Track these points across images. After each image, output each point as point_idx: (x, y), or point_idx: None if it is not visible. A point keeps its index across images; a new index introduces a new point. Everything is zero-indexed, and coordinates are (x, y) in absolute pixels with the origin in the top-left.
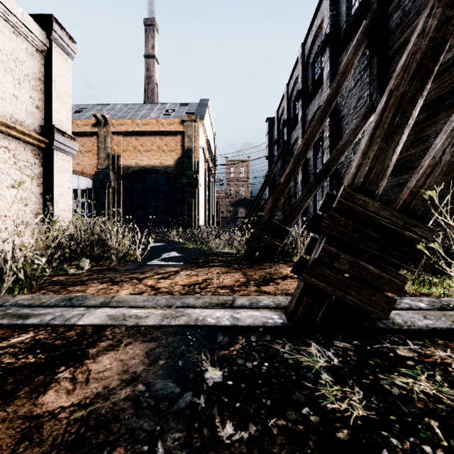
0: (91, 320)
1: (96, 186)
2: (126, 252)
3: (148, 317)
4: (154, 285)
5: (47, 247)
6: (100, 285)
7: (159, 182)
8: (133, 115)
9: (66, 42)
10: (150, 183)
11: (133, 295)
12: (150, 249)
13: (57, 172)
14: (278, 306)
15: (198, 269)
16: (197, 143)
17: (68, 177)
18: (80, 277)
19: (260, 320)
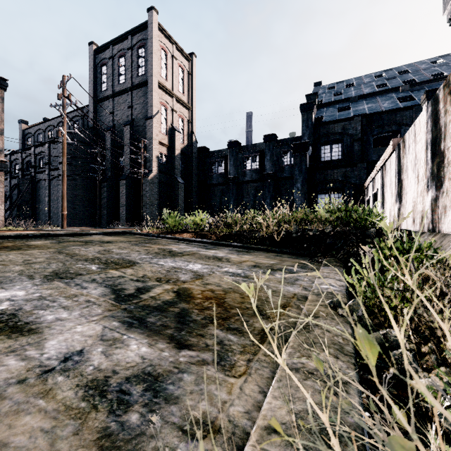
0: None
1: None
2: None
3: None
4: None
5: None
6: None
7: None
8: None
9: None
10: None
11: None
12: None
13: None
14: None
15: None
16: None
17: None
18: None
19: None
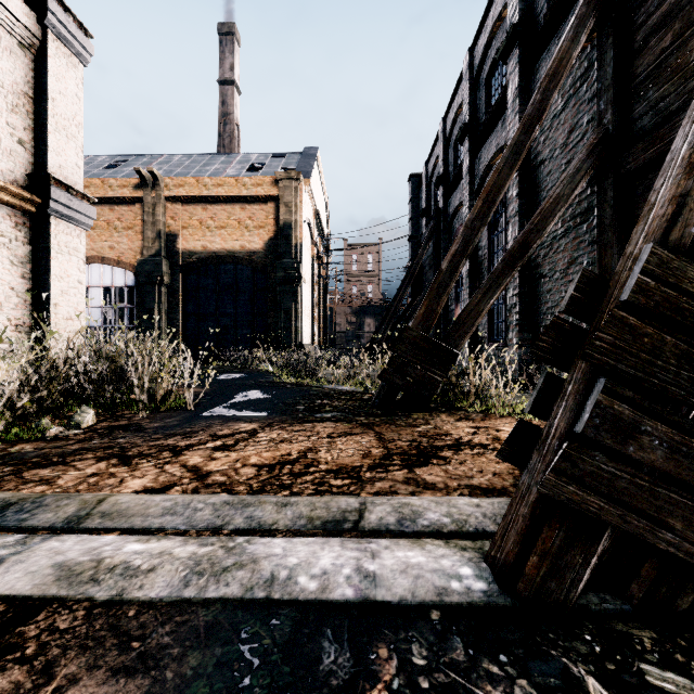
0: (9, 583)
1: (139, 283)
2: (170, 392)
3: (154, 571)
4: (201, 466)
5: (25, 385)
6: (93, 465)
7: (240, 277)
8: (198, 171)
9: (73, 34)
10: (226, 278)
11: (148, 494)
12: (218, 385)
13: (56, 253)
14: (462, 527)
15: (294, 427)
16: (300, 215)
17: (77, 264)
18: (65, 445)
19: (430, 584)
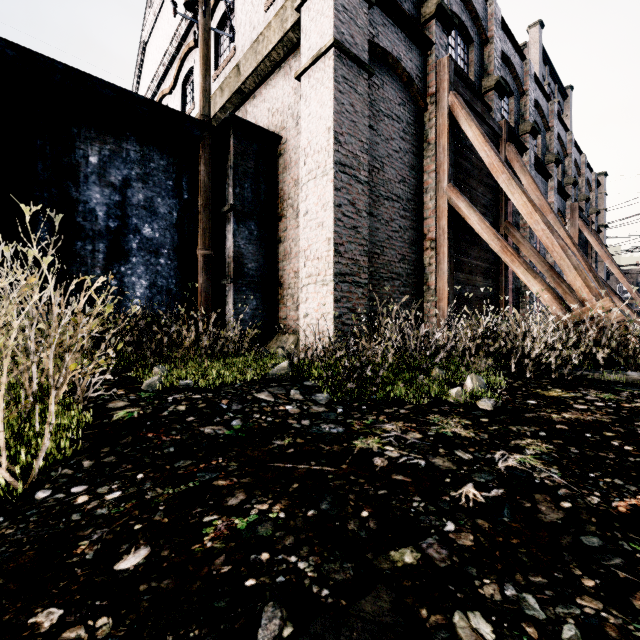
0: None
1: None
2: None
3: None
4: None
5: None
6: None
7: None
8: None
9: None
10: None
11: None
12: None
13: None
14: None
15: None
16: None
17: None
18: None
19: None
